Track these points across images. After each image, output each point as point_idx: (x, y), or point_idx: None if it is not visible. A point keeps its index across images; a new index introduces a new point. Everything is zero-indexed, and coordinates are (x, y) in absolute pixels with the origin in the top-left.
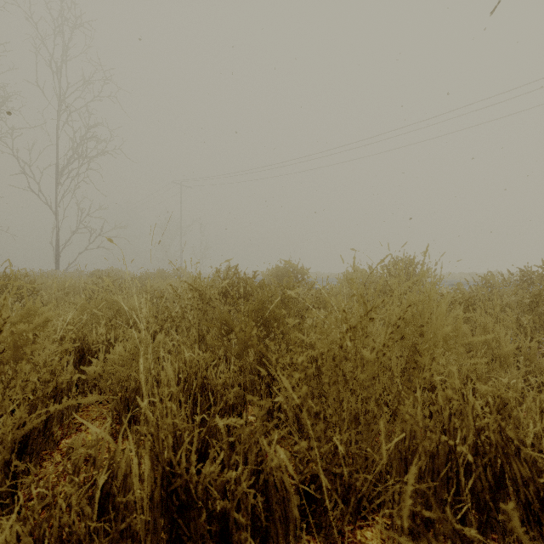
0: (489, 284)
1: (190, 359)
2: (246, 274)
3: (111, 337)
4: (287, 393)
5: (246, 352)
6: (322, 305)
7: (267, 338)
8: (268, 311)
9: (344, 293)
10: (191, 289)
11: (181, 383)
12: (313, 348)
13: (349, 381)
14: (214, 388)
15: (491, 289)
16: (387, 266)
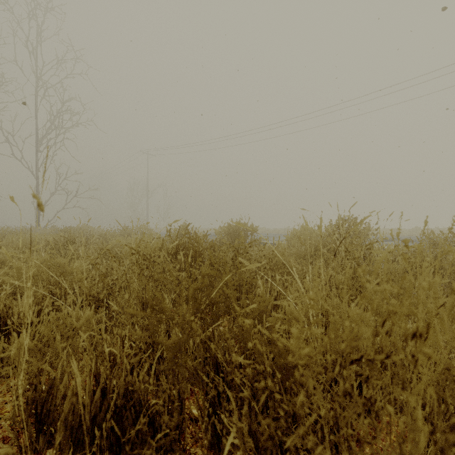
0: (416, 239)
1: (114, 352)
2: (203, 229)
3: (14, 322)
4: (242, 424)
5: (184, 354)
6: (274, 266)
7: (214, 324)
8: (215, 290)
9: (294, 252)
10: (133, 253)
11: (97, 391)
12: (276, 346)
13: (357, 452)
14: (142, 398)
15: (436, 248)
16: (334, 225)
